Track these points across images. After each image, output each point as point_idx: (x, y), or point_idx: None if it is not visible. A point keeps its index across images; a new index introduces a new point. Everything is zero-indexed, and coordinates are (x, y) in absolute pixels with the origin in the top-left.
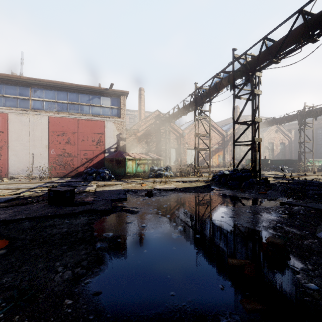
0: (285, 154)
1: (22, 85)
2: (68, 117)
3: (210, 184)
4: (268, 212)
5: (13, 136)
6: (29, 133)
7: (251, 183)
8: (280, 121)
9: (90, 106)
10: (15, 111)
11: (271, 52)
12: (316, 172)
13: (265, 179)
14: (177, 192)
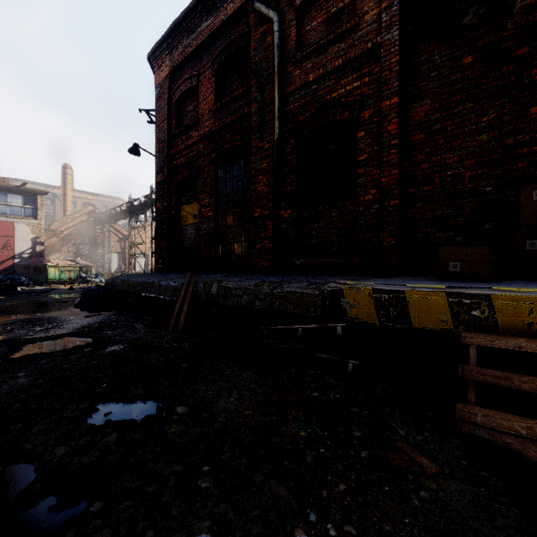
0: None
1: None
2: None
3: None
4: None
5: None
6: None
7: None
8: None
9: None
10: None
11: None
12: None
13: None
14: None
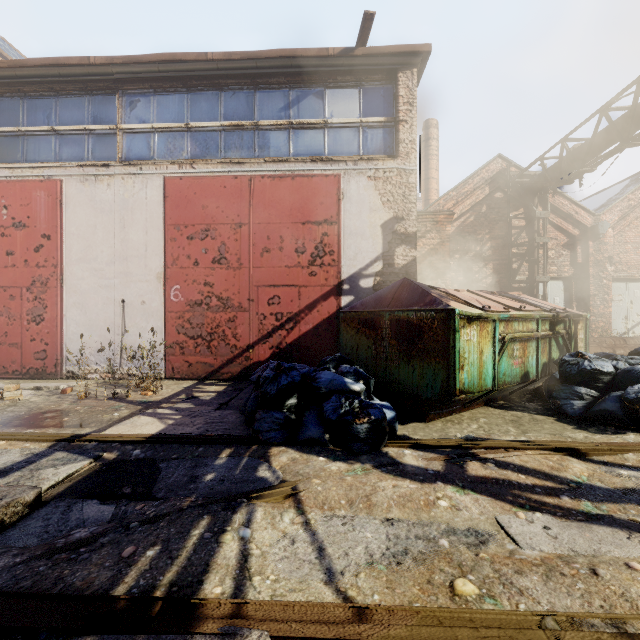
0: None
1: (98, 89)
2: (221, 174)
3: None
4: None
5: (75, 248)
6: (113, 236)
7: None
8: None
9: (291, 128)
10: (79, 171)
11: None
12: None
13: None
14: None
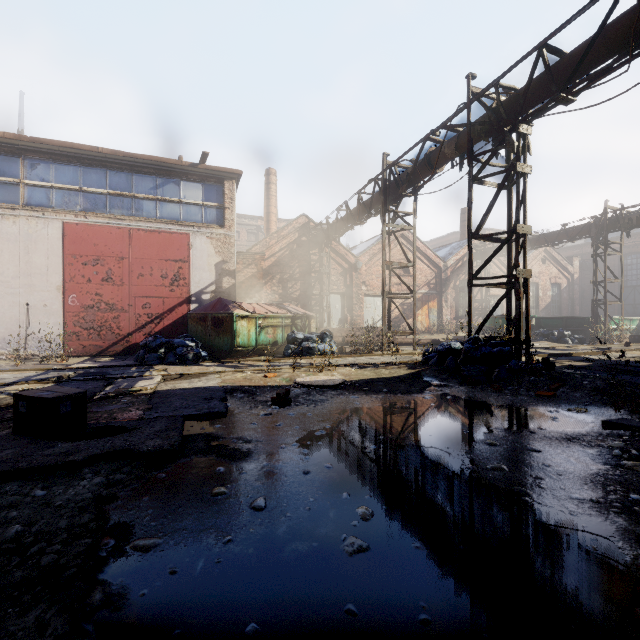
0: (561, 306)
1: (2, 151)
2: (108, 224)
3: (421, 373)
4: (583, 449)
5: None
6: (18, 259)
7: (514, 371)
8: (555, 238)
9: (158, 201)
10: None
11: (555, 77)
12: (630, 343)
13: (545, 361)
14: (349, 392)
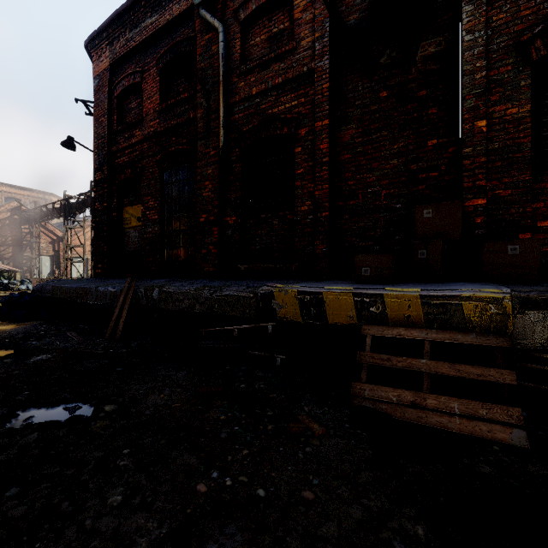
0: None
1: None
2: None
3: None
4: None
5: None
6: None
7: None
8: None
9: None
10: None
11: None
12: None
13: None
14: None
